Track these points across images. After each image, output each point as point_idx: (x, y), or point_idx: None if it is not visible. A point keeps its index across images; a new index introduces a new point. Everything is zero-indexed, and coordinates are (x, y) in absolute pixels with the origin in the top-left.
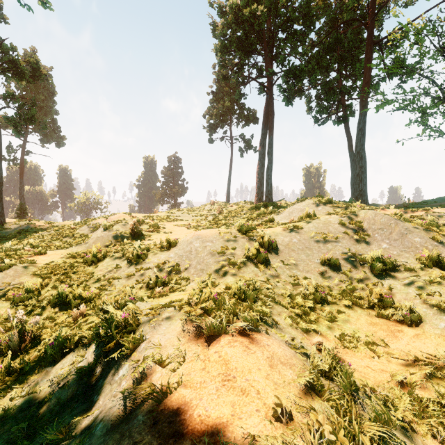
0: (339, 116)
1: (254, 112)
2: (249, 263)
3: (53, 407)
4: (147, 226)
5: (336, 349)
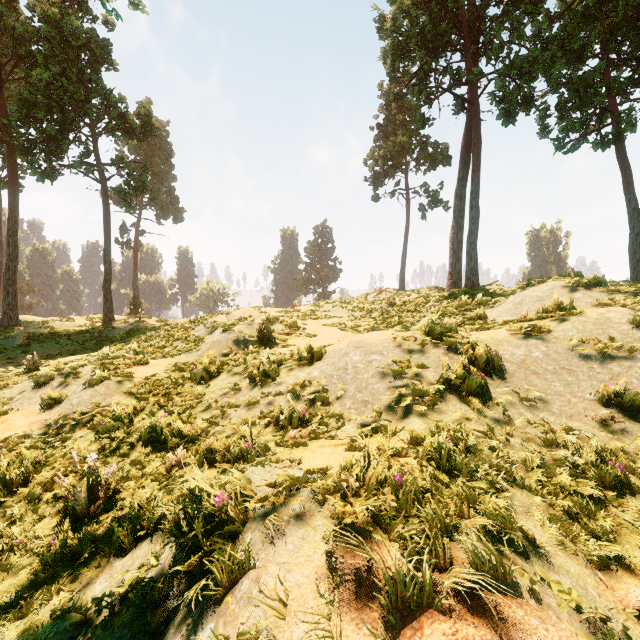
0: (606, 133)
1: (444, 148)
2: (450, 395)
3: None
4: (282, 326)
5: None
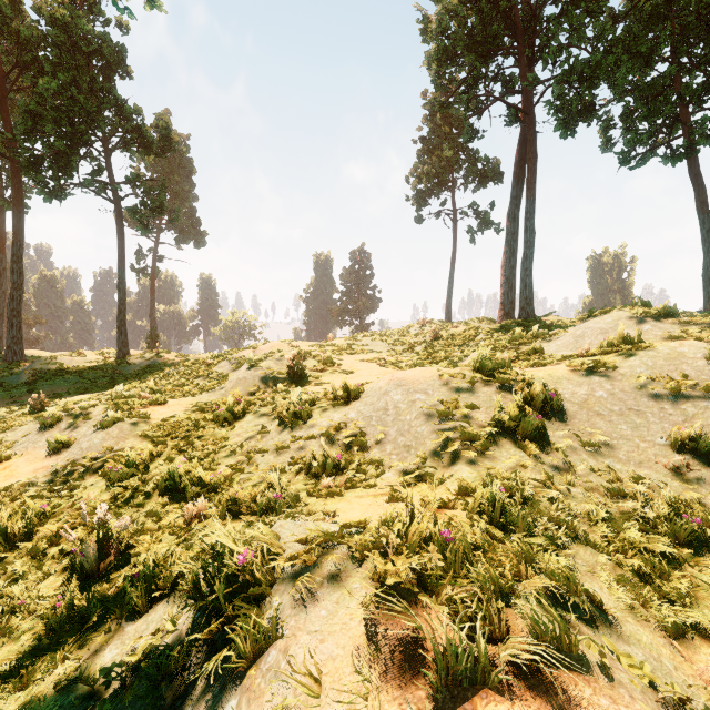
0: (677, 146)
1: (495, 164)
2: (503, 440)
3: None
4: (315, 361)
5: None
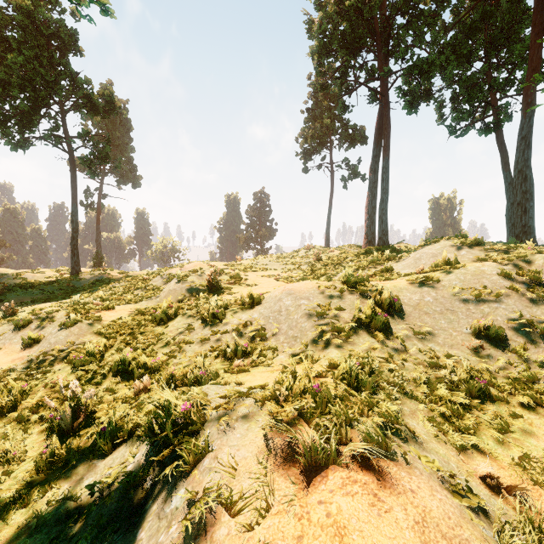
0: (488, 122)
1: (361, 130)
2: (361, 331)
3: (89, 532)
4: (227, 277)
5: (520, 486)
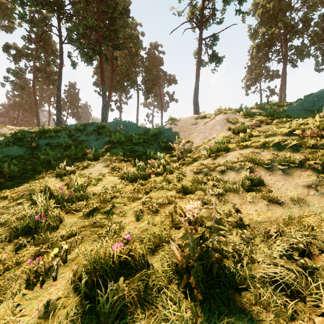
0: None
1: (276, 72)
2: None
3: None
4: None
5: None
